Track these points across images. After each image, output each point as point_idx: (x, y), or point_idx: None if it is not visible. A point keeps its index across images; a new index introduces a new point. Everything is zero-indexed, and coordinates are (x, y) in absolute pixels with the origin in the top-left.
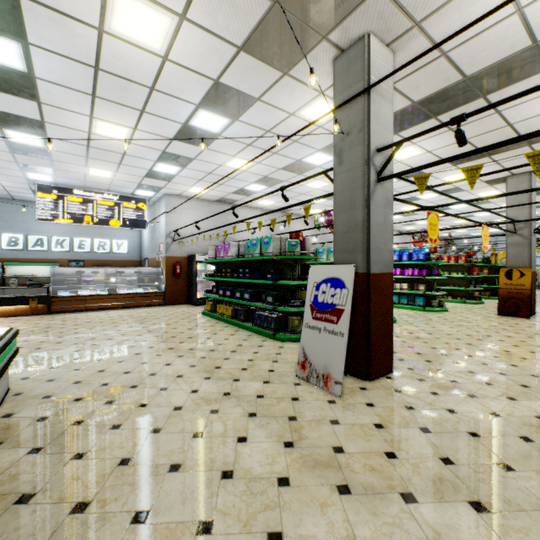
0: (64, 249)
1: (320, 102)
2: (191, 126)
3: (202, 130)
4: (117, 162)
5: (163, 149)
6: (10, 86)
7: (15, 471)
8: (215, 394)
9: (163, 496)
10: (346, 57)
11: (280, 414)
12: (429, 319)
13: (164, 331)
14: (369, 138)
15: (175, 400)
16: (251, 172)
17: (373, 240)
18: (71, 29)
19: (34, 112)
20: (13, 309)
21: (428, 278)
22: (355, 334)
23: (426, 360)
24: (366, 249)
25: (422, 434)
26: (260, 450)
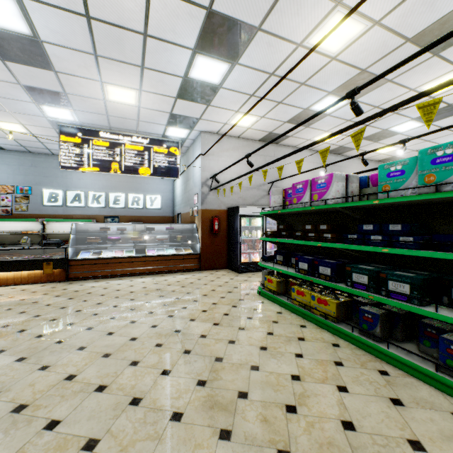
0: (100, 205)
1: None
2: None
3: None
4: (138, 62)
5: (207, 2)
6: None
7: None
8: None
9: None
10: None
11: None
12: None
13: (213, 353)
14: None
15: None
16: (344, 61)
17: None
18: None
19: None
20: (26, 274)
21: None
22: None
23: None
24: None
25: None
26: None
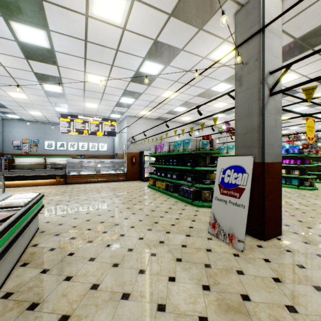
0: (74, 149)
1: (224, 47)
2: (140, 72)
3: (147, 74)
4: (100, 98)
5: (124, 88)
6: (43, 58)
7: (31, 284)
8: (154, 241)
9: (116, 319)
10: (245, 10)
11: (198, 261)
12: (303, 195)
13: (125, 196)
14: (264, 64)
15: (128, 243)
16: (177, 99)
17: (266, 138)
18: (71, 18)
19: (55, 72)
20: (48, 181)
21: (301, 165)
22: (252, 206)
23: (307, 227)
24: (261, 145)
25: (316, 292)
26: (184, 290)
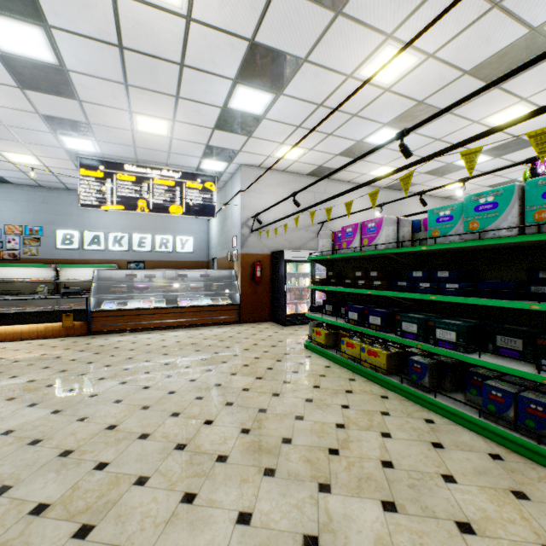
0: (122, 248)
1: None
2: None
3: None
4: (173, 92)
5: (250, 34)
6: None
7: None
8: None
9: None
10: None
11: None
12: None
13: (256, 404)
14: None
15: None
16: (399, 92)
17: None
18: None
19: None
20: (42, 327)
21: None
22: None
23: None
24: None
25: None
26: None
